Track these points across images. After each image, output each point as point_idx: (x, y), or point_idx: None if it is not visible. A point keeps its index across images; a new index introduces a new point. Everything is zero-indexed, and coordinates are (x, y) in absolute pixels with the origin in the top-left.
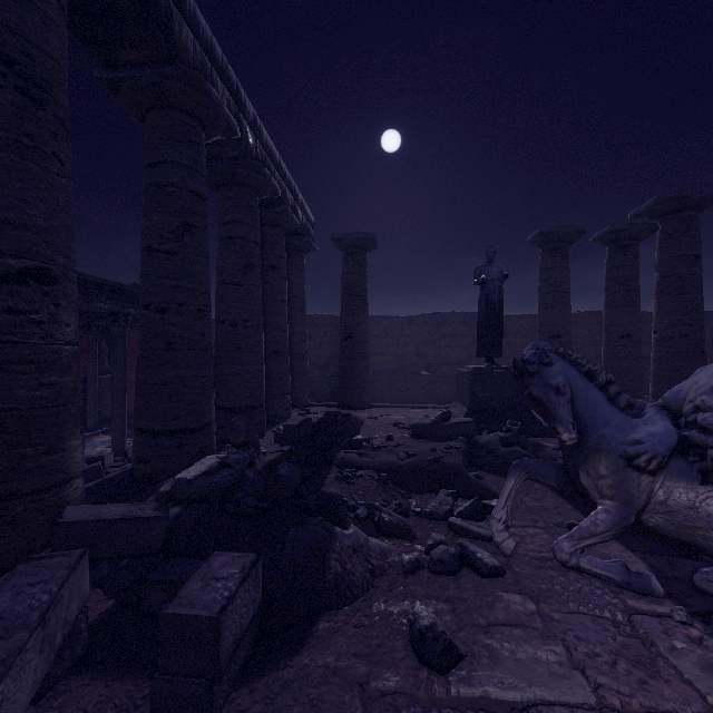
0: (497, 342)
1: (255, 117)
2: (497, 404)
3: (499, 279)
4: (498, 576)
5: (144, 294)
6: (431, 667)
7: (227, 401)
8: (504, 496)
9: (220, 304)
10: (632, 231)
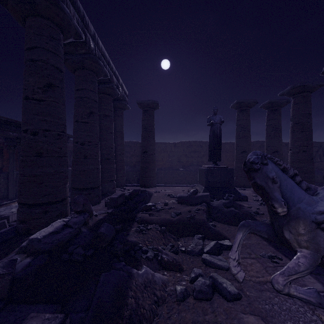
0: (218, 154)
1: (94, 33)
2: (219, 185)
3: (219, 123)
4: (237, 300)
5: (23, 124)
6: None
7: (79, 185)
8: (236, 244)
9: (75, 133)
10: (278, 102)
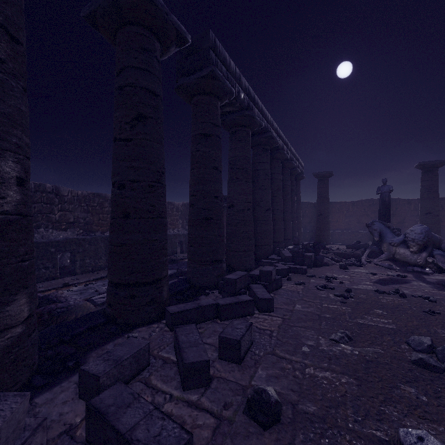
0: (387, 217)
1: (290, 146)
2: None
3: (388, 191)
4: (360, 266)
5: None
6: (342, 269)
7: None
8: (365, 254)
9: None
10: None
